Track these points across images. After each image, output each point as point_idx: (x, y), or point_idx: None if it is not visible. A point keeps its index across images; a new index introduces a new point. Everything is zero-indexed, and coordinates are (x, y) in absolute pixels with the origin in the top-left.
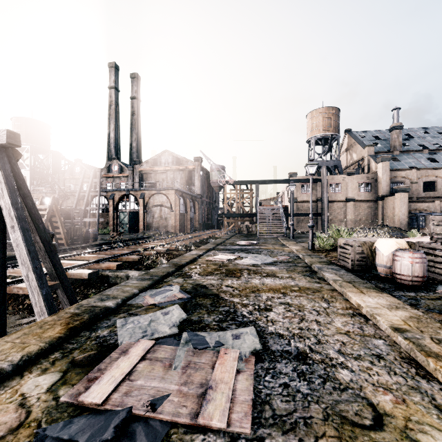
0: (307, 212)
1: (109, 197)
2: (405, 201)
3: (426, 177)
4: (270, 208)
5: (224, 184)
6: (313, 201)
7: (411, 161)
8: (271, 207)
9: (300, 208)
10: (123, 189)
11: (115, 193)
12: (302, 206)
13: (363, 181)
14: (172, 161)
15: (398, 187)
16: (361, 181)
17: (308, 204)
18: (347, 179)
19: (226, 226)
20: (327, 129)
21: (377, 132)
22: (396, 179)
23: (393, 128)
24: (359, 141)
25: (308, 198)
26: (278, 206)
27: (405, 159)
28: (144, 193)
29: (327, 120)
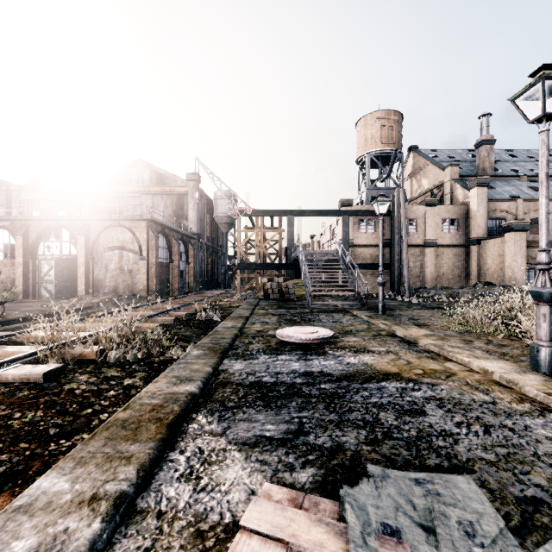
0: (368, 262)
1: (16, 231)
2: (522, 245)
3: (534, 212)
4: (320, 253)
5: (237, 214)
6: (377, 245)
7: (510, 189)
8: (322, 251)
9: (356, 256)
10: (44, 216)
11: (30, 223)
12: (359, 253)
13: (448, 216)
14: (150, 178)
15: (512, 223)
16: (445, 216)
17: (369, 250)
18: (425, 213)
19: (239, 285)
20: (387, 142)
21: (452, 153)
22: (495, 214)
23: (482, 142)
24: (433, 161)
25: (369, 240)
26: (334, 250)
27: (501, 186)
28: (88, 225)
29: (387, 129)
